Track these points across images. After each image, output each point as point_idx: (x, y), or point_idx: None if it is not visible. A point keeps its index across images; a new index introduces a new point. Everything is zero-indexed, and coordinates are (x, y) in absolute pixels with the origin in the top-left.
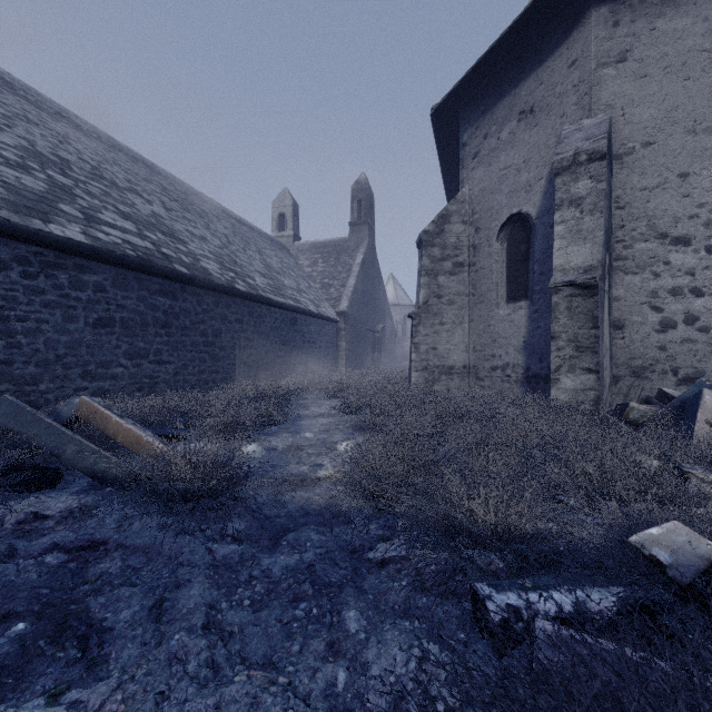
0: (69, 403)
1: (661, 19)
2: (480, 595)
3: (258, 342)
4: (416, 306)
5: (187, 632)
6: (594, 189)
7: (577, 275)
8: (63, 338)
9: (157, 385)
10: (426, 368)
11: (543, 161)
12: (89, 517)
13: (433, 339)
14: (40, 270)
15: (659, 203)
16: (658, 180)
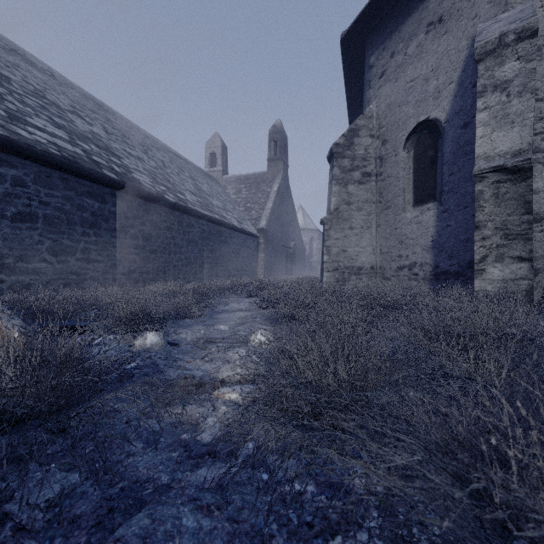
0: None
1: None
2: None
3: (187, 248)
4: (327, 213)
5: None
6: (523, 70)
7: (506, 159)
8: None
9: (85, 282)
10: (337, 269)
11: (453, 66)
12: None
13: (343, 243)
14: None
15: None
16: None
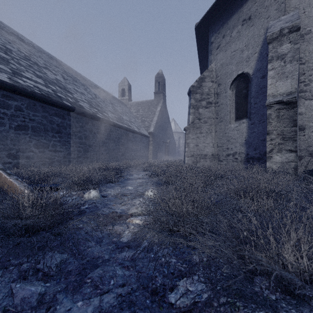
0: None
1: None
2: None
3: (109, 144)
4: (187, 124)
5: None
6: (292, 48)
7: (283, 97)
8: None
9: (53, 163)
10: (193, 155)
11: (256, 44)
12: None
13: (196, 141)
14: None
15: None
16: None
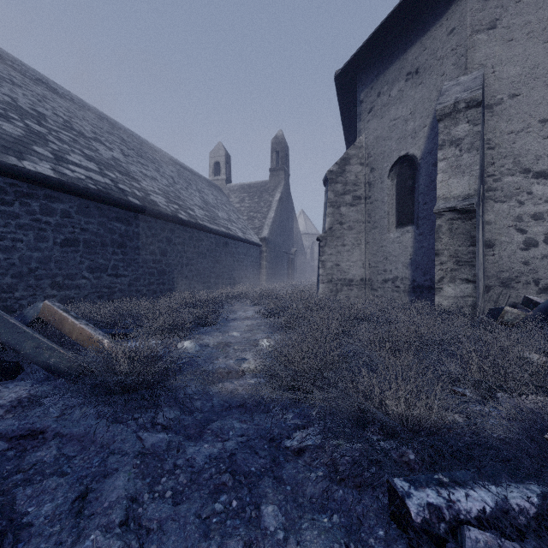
0: (34, 307)
1: None
2: (398, 492)
3: (197, 260)
4: (323, 231)
5: (104, 530)
6: (471, 131)
7: (457, 202)
8: (35, 255)
9: (114, 294)
10: (331, 281)
11: (426, 112)
12: (37, 406)
13: (336, 258)
14: (15, 199)
15: (523, 143)
16: (522, 125)
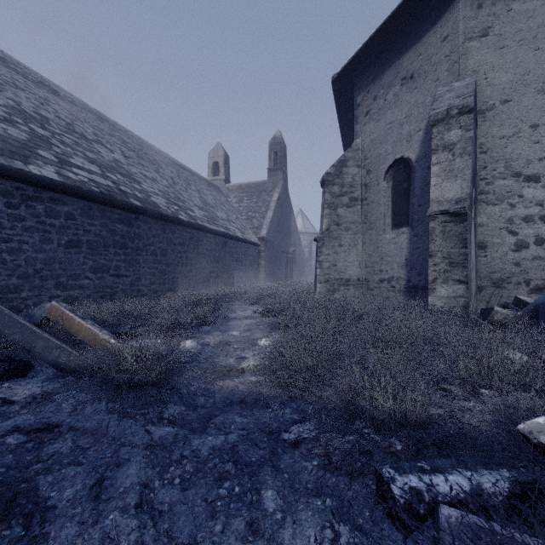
0: (42, 307)
1: (516, 2)
2: (384, 478)
3: (197, 260)
4: (320, 232)
5: (121, 511)
6: (463, 137)
7: (450, 205)
8: (40, 256)
9: (116, 294)
10: (328, 281)
11: (421, 117)
12: (50, 402)
13: (333, 258)
14: (21, 202)
15: (514, 148)
16: (513, 130)
